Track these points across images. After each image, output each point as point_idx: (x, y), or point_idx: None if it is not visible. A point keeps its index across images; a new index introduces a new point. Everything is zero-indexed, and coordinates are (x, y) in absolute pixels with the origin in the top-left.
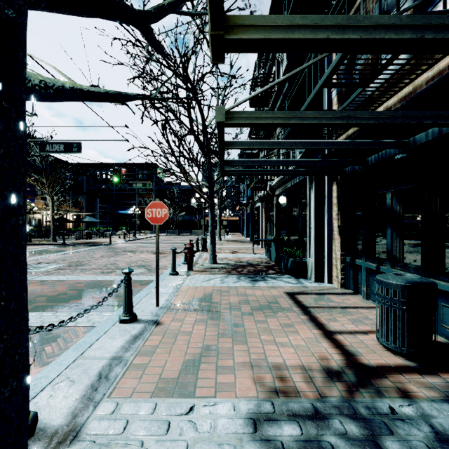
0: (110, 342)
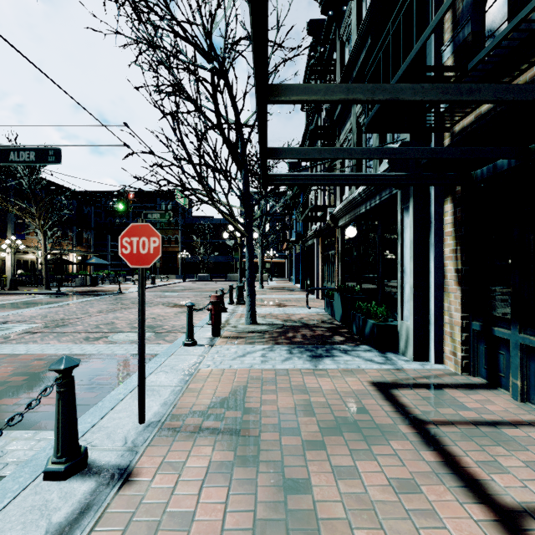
0: None
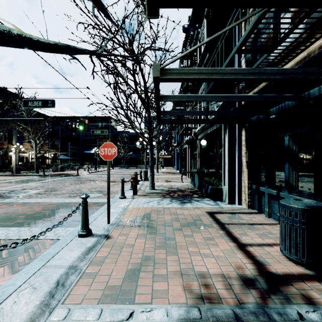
0: (69, 253)
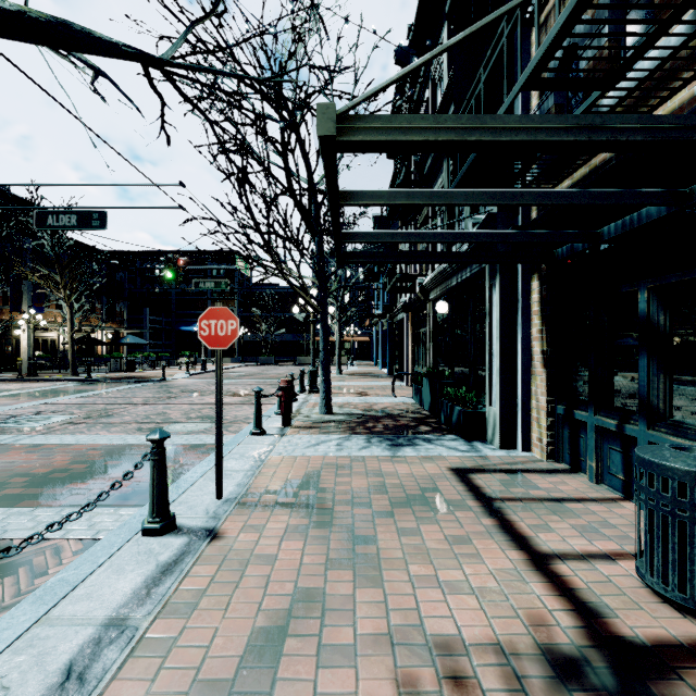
0: (113, 581)
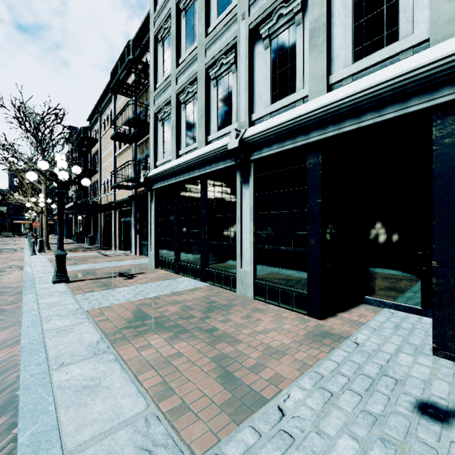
0: None
